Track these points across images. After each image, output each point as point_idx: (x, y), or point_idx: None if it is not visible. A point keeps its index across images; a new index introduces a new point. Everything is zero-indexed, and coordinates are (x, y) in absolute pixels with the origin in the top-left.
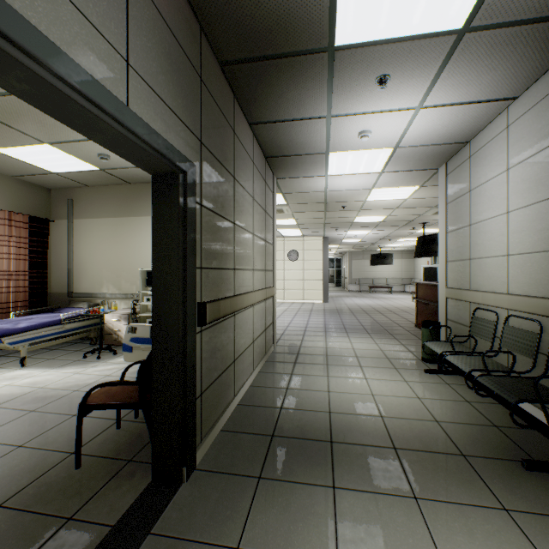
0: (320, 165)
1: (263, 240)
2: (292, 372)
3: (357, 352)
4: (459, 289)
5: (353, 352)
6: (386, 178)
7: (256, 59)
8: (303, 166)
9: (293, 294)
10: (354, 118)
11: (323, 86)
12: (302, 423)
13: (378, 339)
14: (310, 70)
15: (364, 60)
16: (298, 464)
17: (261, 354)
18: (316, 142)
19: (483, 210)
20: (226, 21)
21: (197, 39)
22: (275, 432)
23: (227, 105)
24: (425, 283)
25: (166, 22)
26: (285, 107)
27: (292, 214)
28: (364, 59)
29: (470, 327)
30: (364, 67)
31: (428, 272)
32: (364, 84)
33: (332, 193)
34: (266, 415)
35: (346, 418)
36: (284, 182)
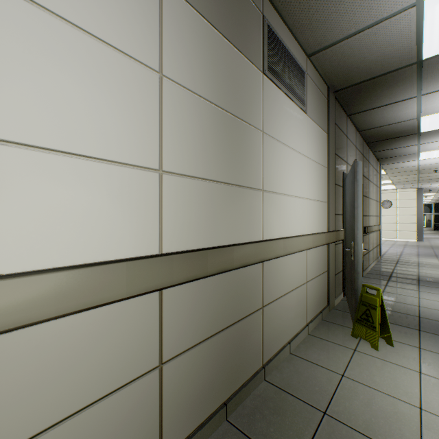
0: (413, 157)
1: (376, 201)
2: (395, 266)
3: None
4: None
5: None
6: None
7: (382, 140)
8: (400, 159)
9: (386, 234)
10: (434, 143)
11: (414, 139)
12: (403, 276)
13: None
14: (407, 138)
15: (436, 132)
16: (403, 281)
17: (375, 257)
18: (410, 151)
19: None
20: (373, 137)
21: (362, 144)
22: (391, 276)
23: (367, 154)
24: None
25: (359, 150)
26: (393, 146)
27: (388, 178)
28: (435, 132)
29: None
30: (436, 133)
31: None
32: (438, 135)
33: (423, 166)
34: (385, 273)
35: (427, 277)
36: (386, 165)
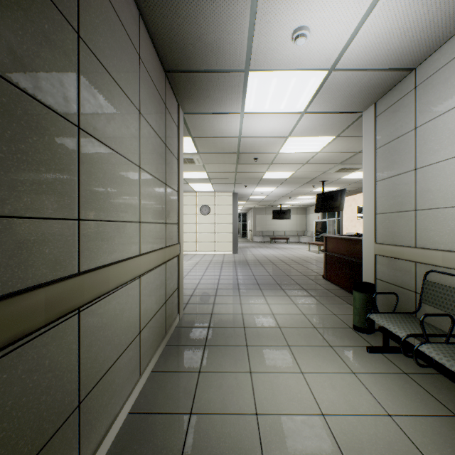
0: (236, 93)
1: (162, 182)
2: (201, 368)
3: (278, 320)
4: (399, 246)
5: (274, 319)
6: (306, 123)
7: None
8: (215, 94)
9: (205, 246)
10: None
11: None
12: None
13: (295, 297)
14: None
15: None
16: None
17: (157, 340)
18: (233, 46)
19: (441, 148)
20: None
21: None
22: None
23: None
24: (337, 237)
25: None
26: None
27: (203, 167)
28: None
29: (421, 293)
30: None
31: (319, 225)
32: None
33: (246, 140)
34: None
35: None
36: (193, 119)
